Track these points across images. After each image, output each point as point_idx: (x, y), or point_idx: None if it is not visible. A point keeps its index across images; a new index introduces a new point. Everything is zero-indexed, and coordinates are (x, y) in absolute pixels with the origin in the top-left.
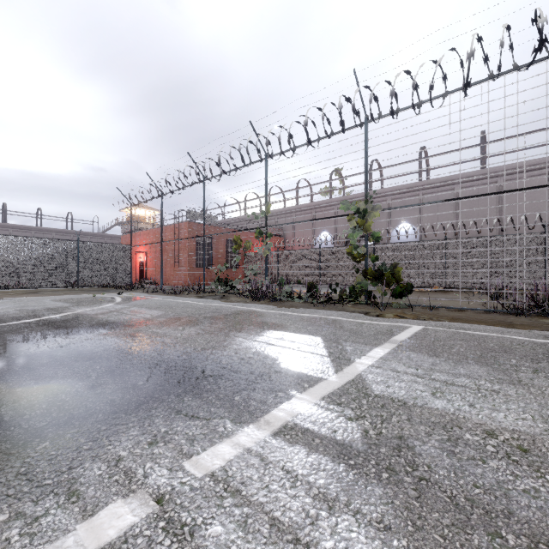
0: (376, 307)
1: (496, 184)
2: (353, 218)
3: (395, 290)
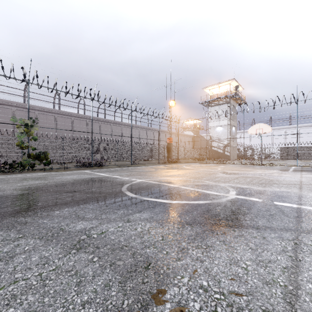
0: (41, 170)
1: (34, 113)
2: (21, 127)
3: (46, 163)
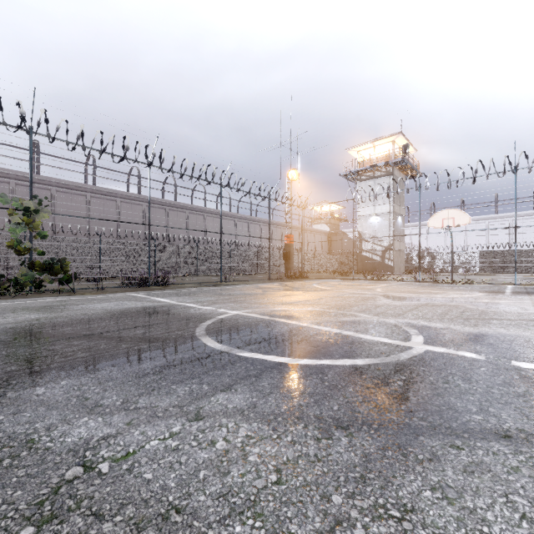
0: (54, 293)
1: (50, 191)
2: (16, 213)
3: (63, 279)
